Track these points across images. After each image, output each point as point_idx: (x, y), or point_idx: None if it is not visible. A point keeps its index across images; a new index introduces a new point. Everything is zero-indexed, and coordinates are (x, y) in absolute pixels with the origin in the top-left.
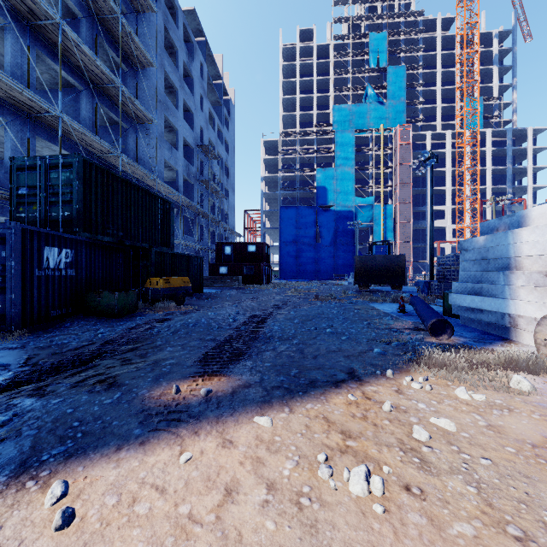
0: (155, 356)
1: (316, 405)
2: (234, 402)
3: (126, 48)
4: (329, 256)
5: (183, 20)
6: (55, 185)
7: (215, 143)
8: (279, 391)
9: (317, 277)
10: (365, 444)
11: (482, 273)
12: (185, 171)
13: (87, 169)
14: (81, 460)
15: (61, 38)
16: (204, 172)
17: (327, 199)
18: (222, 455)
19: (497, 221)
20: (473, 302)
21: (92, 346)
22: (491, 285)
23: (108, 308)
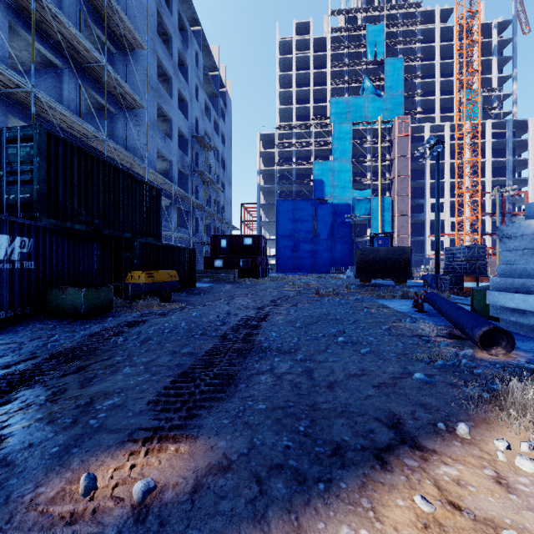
0: (98, 386)
1: (358, 532)
2: (192, 525)
3: (113, 27)
4: (326, 250)
5: (177, 6)
6: (14, 162)
7: (211, 134)
8: (282, 479)
9: (314, 270)
10: None
11: None
12: (180, 161)
13: (52, 144)
14: None
15: (37, 7)
16: (200, 163)
17: (324, 192)
18: None
19: None
20: (526, 303)
21: (30, 362)
22: None
23: (73, 307)
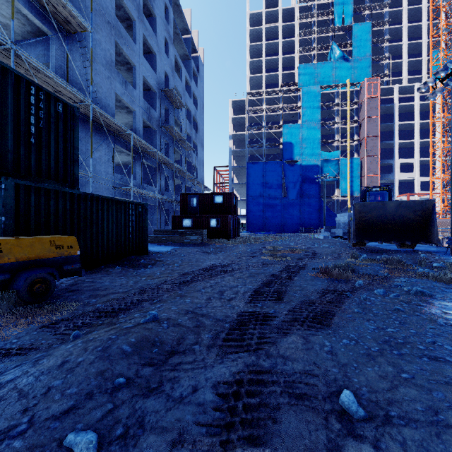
0: None
1: None
2: None
3: None
4: (295, 210)
5: None
6: None
7: (183, 94)
8: None
9: (283, 229)
10: None
11: None
12: (145, 114)
13: None
14: None
15: None
16: (170, 120)
17: (293, 154)
18: None
19: None
20: None
21: None
22: None
23: None
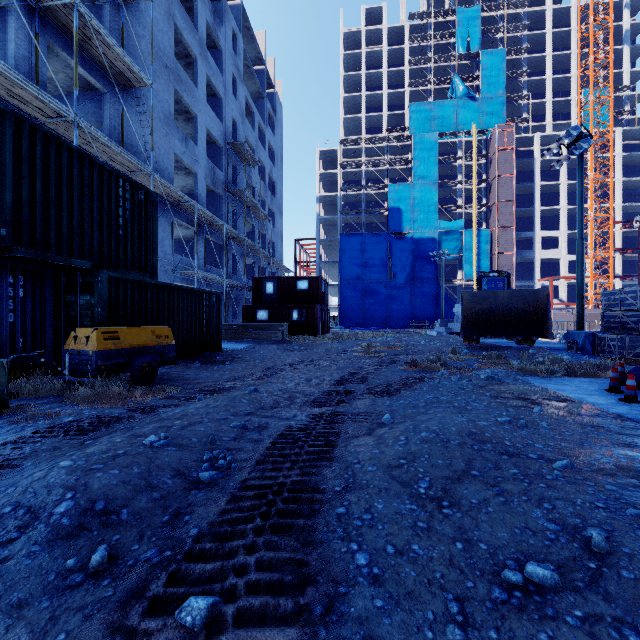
0: None
1: None
2: None
3: None
4: (404, 298)
5: None
6: None
7: (255, 145)
8: None
9: (389, 324)
10: None
11: None
12: (209, 176)
13: None
14: None
15: None
16: (239, 182)
17: (402, 224)
18: None
19: None
20: None
21: None
22: None
23: None
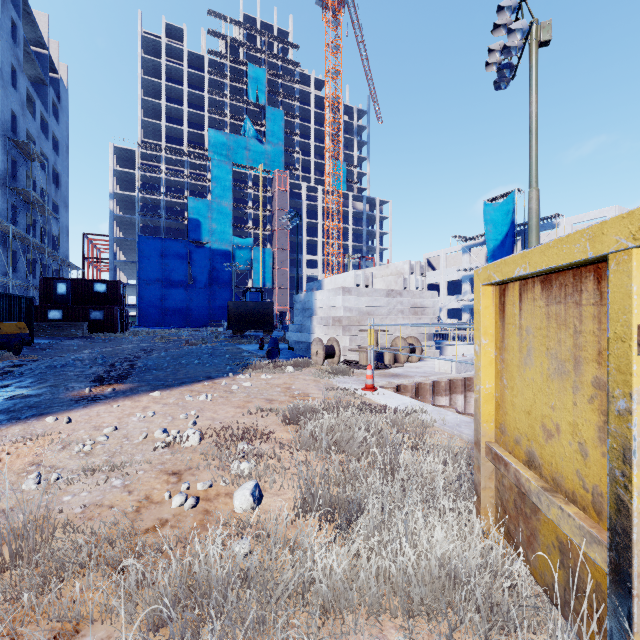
0: (43, 385)
1: (186, 388)
2: (134, 391)
3: None
4: (204, 300)
5: None
6: None
7: (37, 137)
8: (162, 386)
9: (189, 324)
10: (209, 392)
11: (303, 318)
12: None
13: None
14: (51, 414)
15: None
16: (19, 176)
17: (202, 234)
18: (137, 403)
19: (313, 284)
20: (298, 337)
21: None
22: (306, 326)
23: None
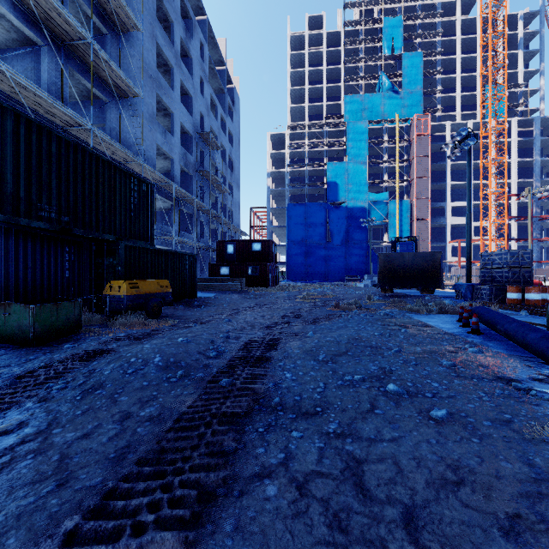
0: None
1: None
2: None
3: (103, 3)
4: (340, 256)
5: None
6: None
7: (218, 132)
8: None
9: (327, 278)
10: None
11: None
12: (182, 160)
13: None
14: None
15: None
16: (205, 163)
17: (338, 195)
18: None
19: None
20: None
21: None
22: None
23: (18, 330)
